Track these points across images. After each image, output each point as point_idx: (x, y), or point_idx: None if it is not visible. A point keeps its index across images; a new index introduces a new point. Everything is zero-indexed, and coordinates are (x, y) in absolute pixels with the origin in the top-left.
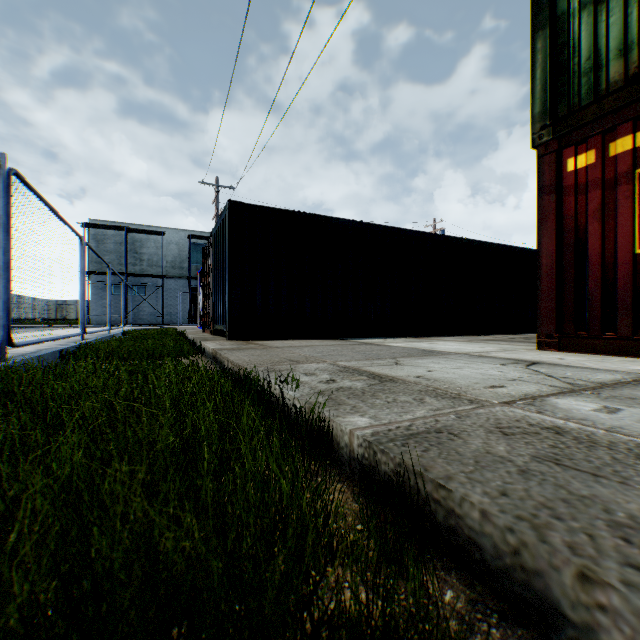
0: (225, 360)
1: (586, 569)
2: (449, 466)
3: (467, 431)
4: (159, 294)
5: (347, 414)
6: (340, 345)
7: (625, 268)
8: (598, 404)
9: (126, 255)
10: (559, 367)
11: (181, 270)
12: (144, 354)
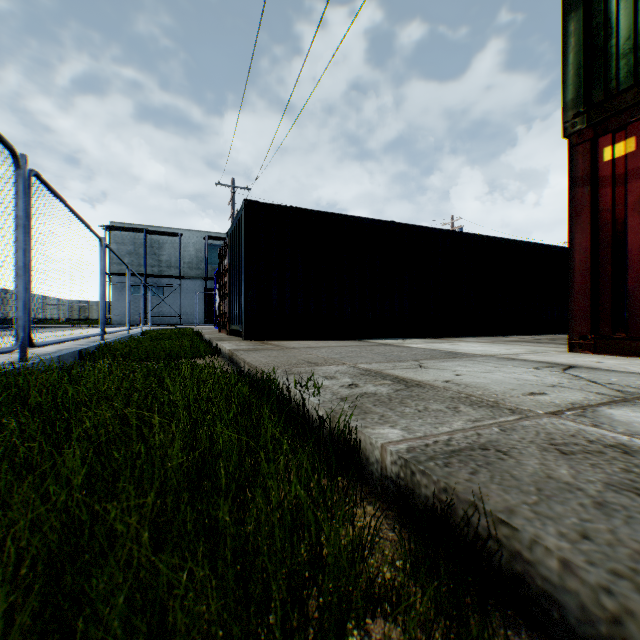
0: (241, 361)
1: None
2: (506, 494)
3: (517, 448)
4: (177, 294)
5: (376, 425)
6: (358, 346)
7: None
8: None
9: (145, 256)
10: (600, 371)
11: (198, 271)
12: (161, 354)
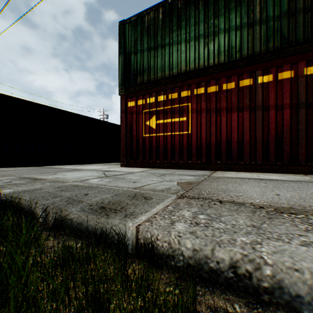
0: None
1: (36, 201)
2: (28, 195)
3: (47, 188)
4: None
5: (5, 190)
6: (34, 169)
7: (141, 140)
8: (102, 179)
9: None
10: (114, 171)
11: None
12: None
